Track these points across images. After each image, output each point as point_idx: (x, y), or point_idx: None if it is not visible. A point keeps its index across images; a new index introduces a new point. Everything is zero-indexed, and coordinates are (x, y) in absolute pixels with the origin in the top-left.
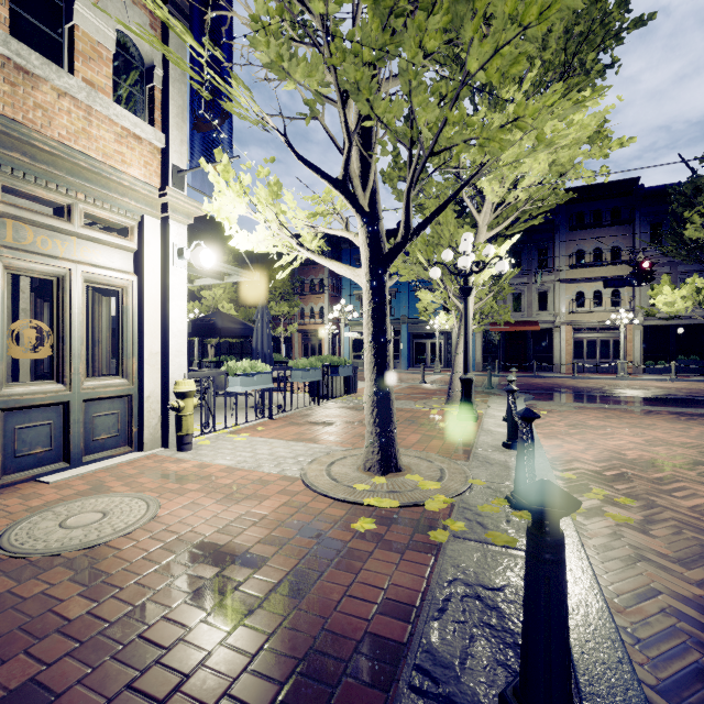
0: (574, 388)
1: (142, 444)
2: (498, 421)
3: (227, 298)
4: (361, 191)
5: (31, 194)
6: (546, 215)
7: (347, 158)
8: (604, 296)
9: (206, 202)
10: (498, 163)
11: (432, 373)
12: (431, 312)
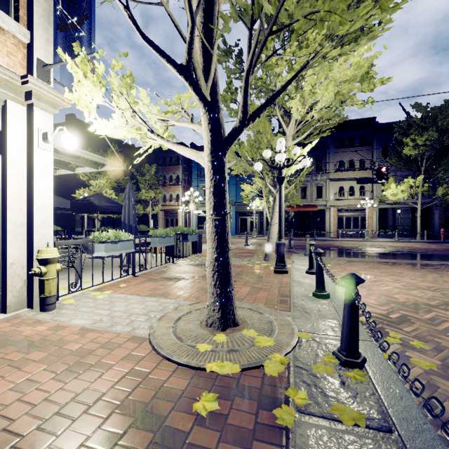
0: (342, 247)
1: (5, 307)
2: (303, 274)
3: (109, 186)
4: (203, 81)
5: None
6: (321, 138)
7: (190, 40)
8: (355, 189)
9: (66, 92)
10: (301, 90)
11: (251, 238)
12: (250, 198)
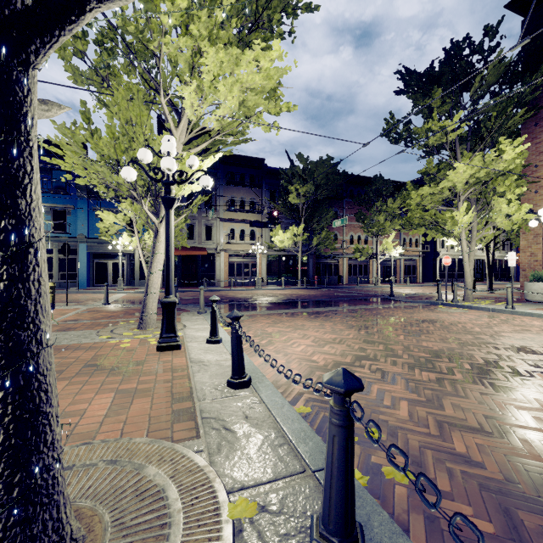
0: (237, 299)
1: None
2: (203, 345)
3: None
4: None
5: None
6: (211, 168)
7: None
8: (246, 233)
9: None
10: (199, 78)
11: (115, 292)
12: (114, 233)
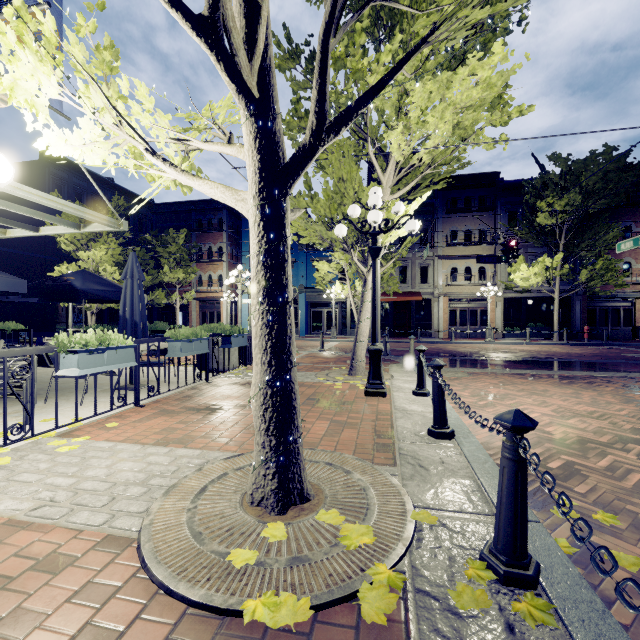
0: (457, 353)
1: None
2: (409, 396)
3: (110, 261)
4: (245, 59)
5: None
6: (427, 198)
7: None
8: (473, 272)
9: None
10: (405, 117)
11: (329, 340)
12: (328, 282)
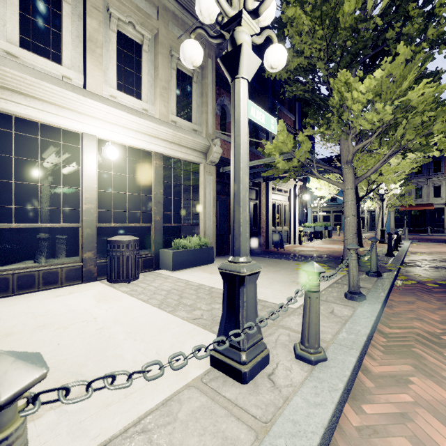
0: None
1: (290, 243)
2: None
3: None
4: None
5: (278, 188)
6: None
7: None
8: None
9: (307, 184)
10: None
11: (363, 233)
12: (362, 200)
